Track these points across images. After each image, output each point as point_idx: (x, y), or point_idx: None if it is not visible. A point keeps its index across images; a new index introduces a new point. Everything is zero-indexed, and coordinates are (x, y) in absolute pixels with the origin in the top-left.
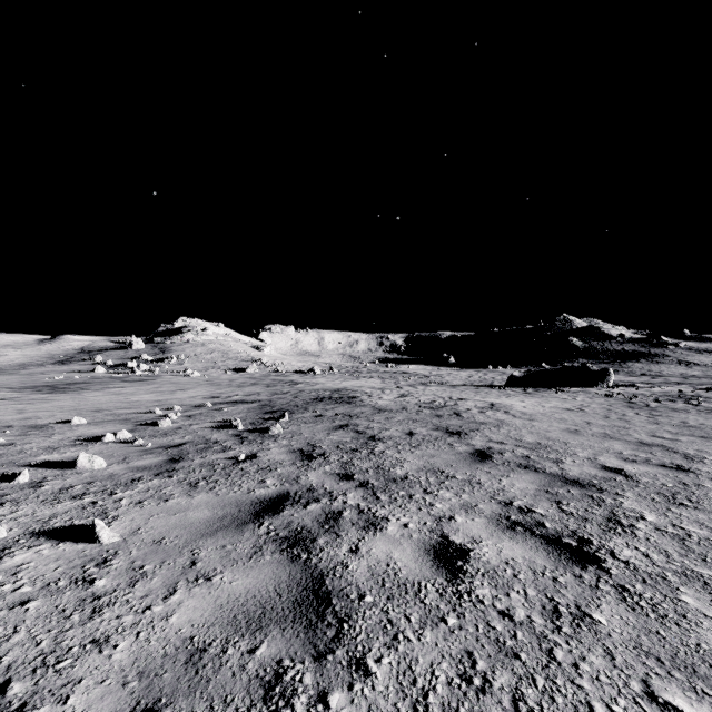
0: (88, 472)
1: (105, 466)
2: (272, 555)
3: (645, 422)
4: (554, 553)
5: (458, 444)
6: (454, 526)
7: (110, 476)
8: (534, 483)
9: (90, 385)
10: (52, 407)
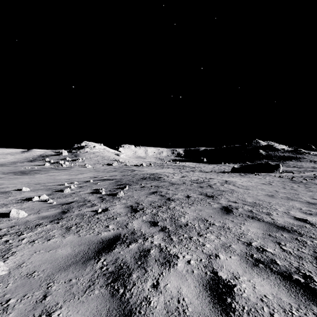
0: (15, 219)
1: (25, 216)
2: (99, 290)
3: (305, 190)
4: (292, 289)
5: (213, 203)
6: (219, 263)
7: (25, 222)
8: (260, 229)
9: (40, 171)
10: (17, 182)
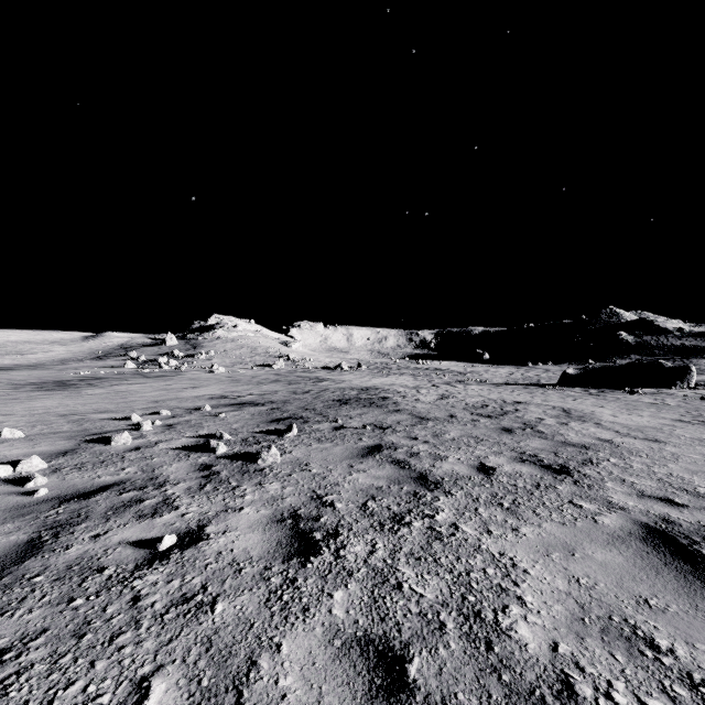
0: None
1: None
2: None
3: None
4: None
5: (591, 504)
6: None
7: None
8: None
9: (104, 381)
10: (21, 409)
